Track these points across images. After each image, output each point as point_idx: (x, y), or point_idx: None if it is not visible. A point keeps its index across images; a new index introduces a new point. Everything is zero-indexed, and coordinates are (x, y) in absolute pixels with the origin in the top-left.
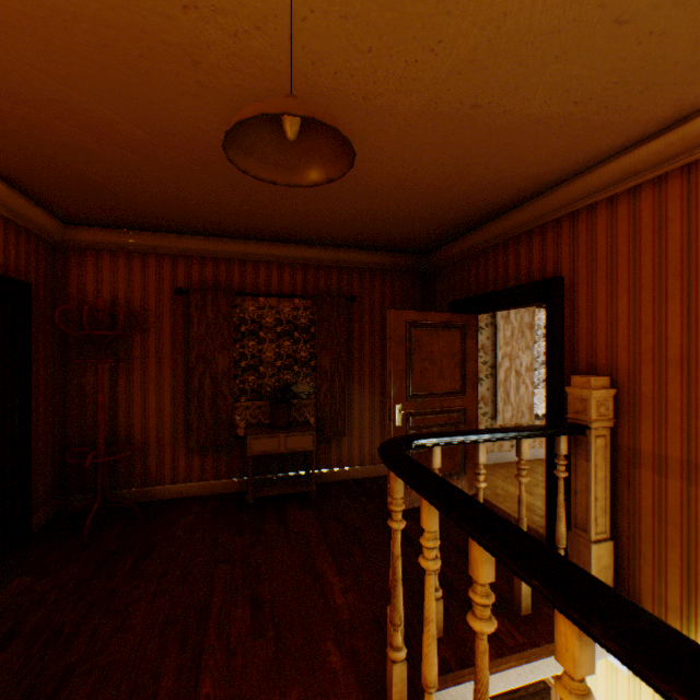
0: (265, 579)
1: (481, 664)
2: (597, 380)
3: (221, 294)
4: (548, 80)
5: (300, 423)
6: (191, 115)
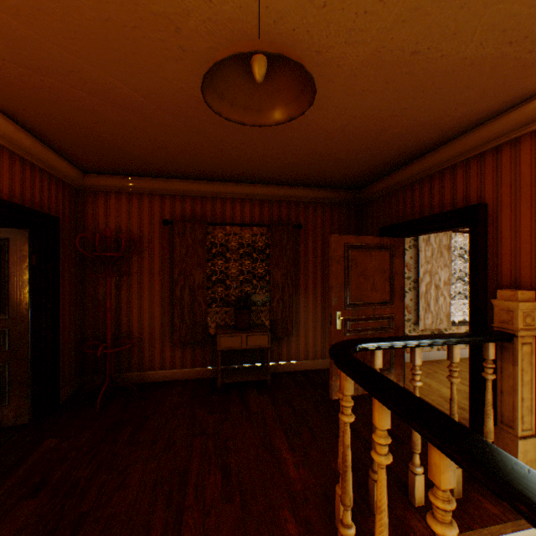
0: (232, 451)
1: None
2: (523, 293)
3: (197, 224)
4: (487, 21)
5: (257, 325)
6: (175, 77)
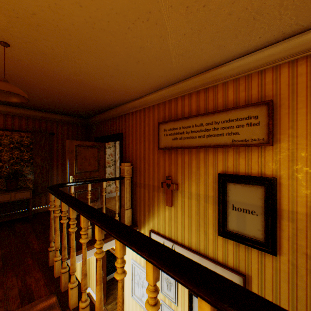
0: (0, 249)
1: (64, 230)
2: (127, 163)
3: None
4: (101, 82)
5: (24, 188)
6: None
